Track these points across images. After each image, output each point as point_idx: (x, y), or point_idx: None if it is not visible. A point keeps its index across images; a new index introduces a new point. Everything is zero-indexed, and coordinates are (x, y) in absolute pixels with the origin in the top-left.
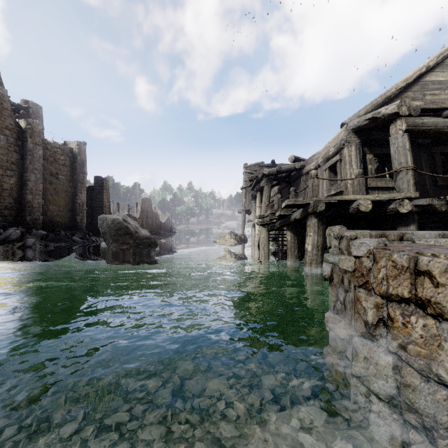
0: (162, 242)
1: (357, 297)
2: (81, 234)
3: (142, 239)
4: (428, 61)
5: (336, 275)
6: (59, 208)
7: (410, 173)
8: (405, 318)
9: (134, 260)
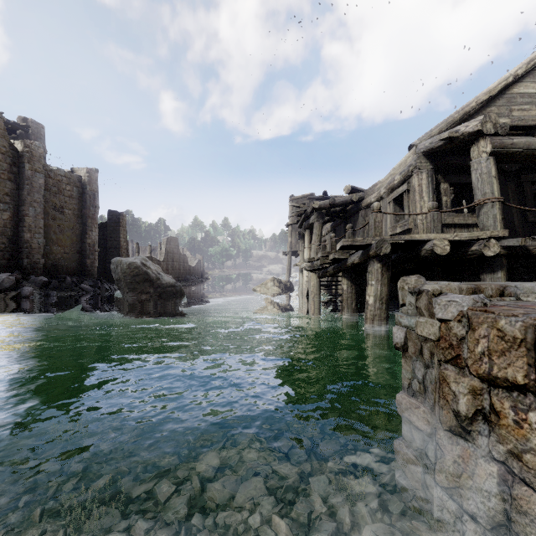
0: (190, 290)
1: (443, 377)
2: (92, 280)
3: (165, 287)
4: (516, 69)
5: (412, 343)
6: (65, 250)
7: (497, 207)
8: (519, 413)
9: (155, 312)
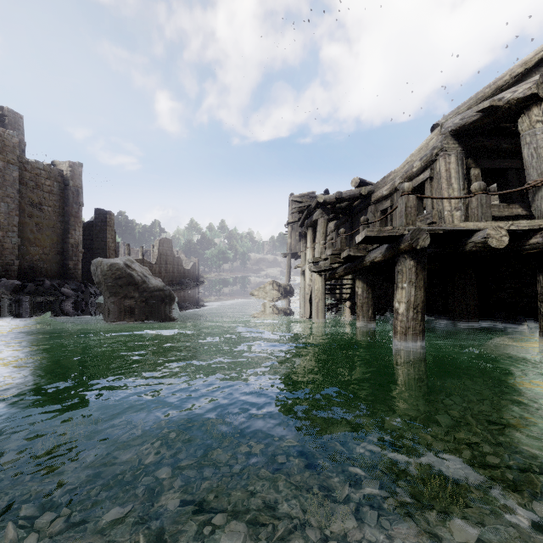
0: (184, 294)
1: None
2: (75, 284)
3: (152, 292)
4: None
5: None
6: (44, 250)
7: None
8: None
9: (141, 320)
